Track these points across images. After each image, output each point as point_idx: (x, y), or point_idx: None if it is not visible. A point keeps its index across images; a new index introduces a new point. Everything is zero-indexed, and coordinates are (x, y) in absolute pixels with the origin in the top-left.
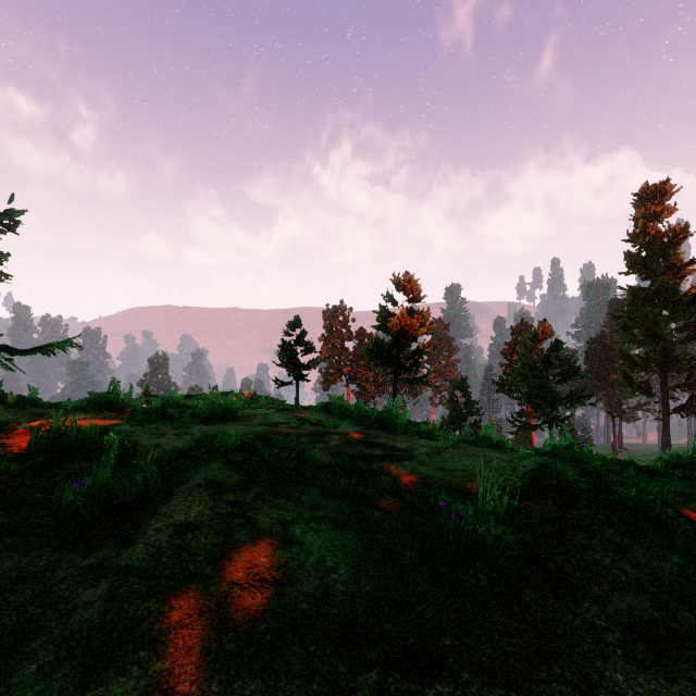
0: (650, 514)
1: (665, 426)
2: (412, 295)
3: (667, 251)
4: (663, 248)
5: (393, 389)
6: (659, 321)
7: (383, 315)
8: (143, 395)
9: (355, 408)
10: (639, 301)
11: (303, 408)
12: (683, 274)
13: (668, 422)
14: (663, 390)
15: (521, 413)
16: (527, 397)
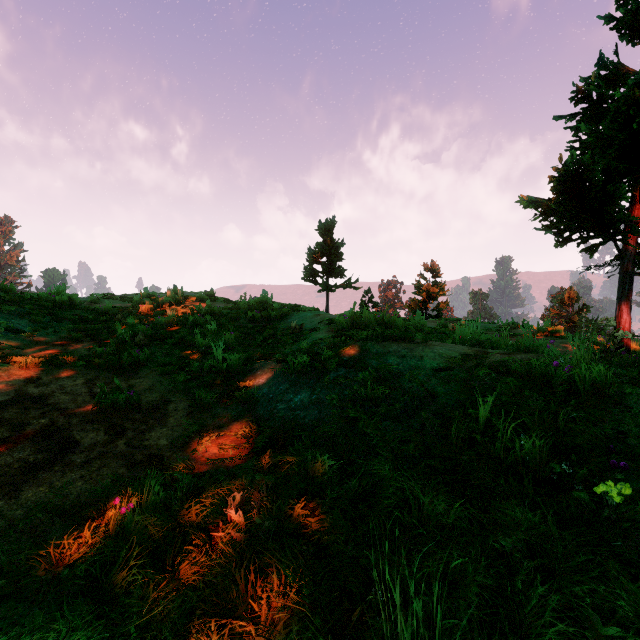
0: (453, 320)
1: None
2: (435, 274)
3: None
4: None
5: None
6: None
7: (418, 286)
8: None
9: None
10: None
11: None
12: None
13: None
14: None
15: None
16: None
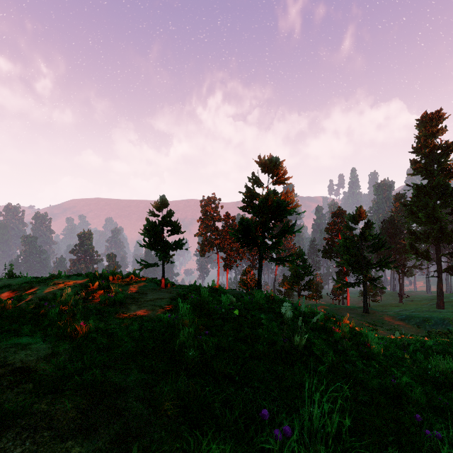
0: None
1: (439, 281)
2: (277, 176)
3: (440, 159)
4: (438, 157)
5: (258, 268)
6: (436, 208)
7: (248, 197)
8: (5, 276)
9: (219, 310)
10: (422, 194)
11: (87, 384)
12: (451, 175)
13: (441, 278)
14: (438, 256)
15: (339, 272)
16: (348, 262)
